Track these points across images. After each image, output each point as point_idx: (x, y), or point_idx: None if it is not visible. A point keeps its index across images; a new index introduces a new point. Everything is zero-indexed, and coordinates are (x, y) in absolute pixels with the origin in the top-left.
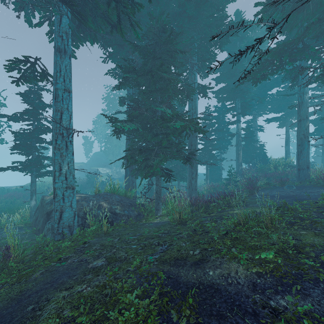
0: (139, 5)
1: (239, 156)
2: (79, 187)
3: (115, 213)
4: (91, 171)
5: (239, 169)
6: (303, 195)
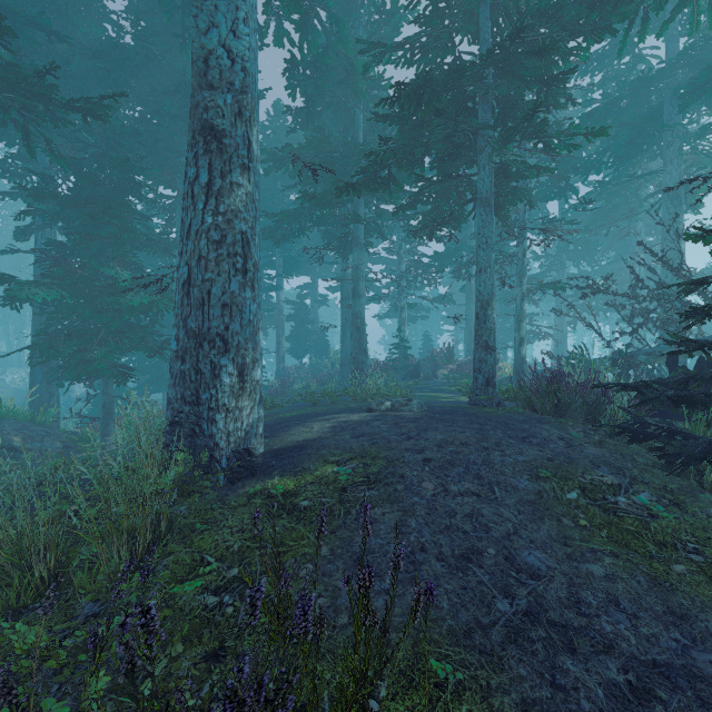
0: (67, 121)
1: (281, 346)
2: None
3: (11, 448)
4: None
5: (281, 367)
6: None
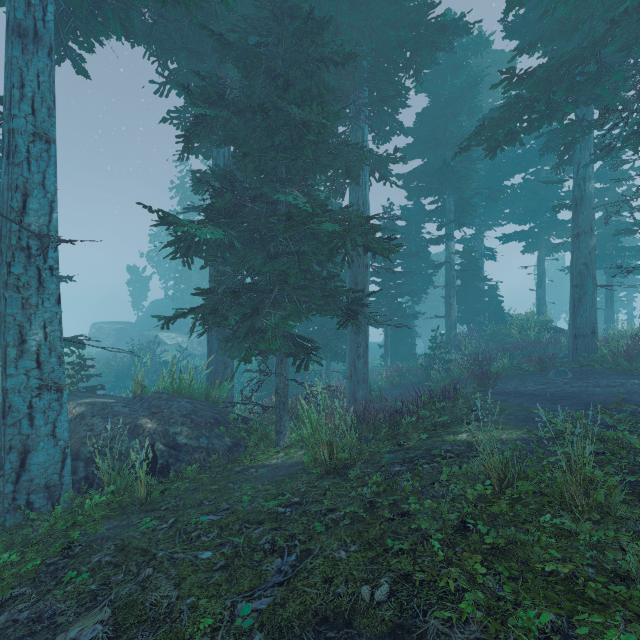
0: None
1: (452, 309)
2: (114, 374)
3: (176, 446)
4: (145, 339)
5: (452, 335)
6: (595, 392)
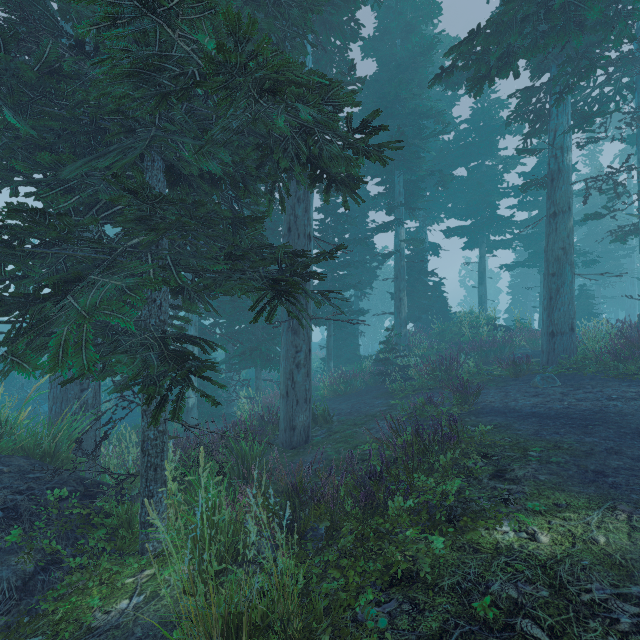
0: None
1: (402, 304)
2: None
3: None
4: None
5: (402, 334)
6: (621, 410)
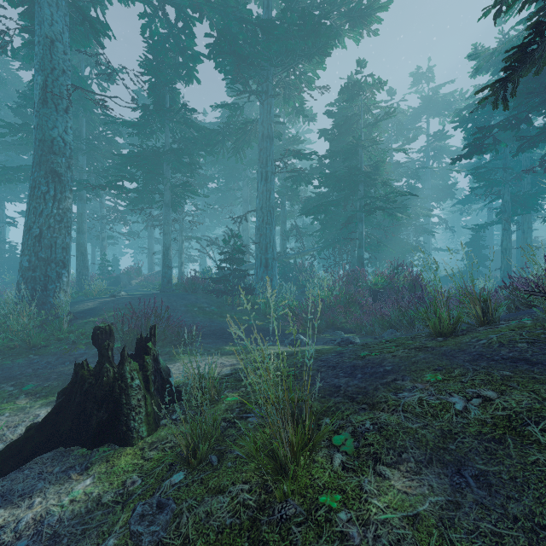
0: None
1: None
2: None
3: None
4: None
5: None
6: None
